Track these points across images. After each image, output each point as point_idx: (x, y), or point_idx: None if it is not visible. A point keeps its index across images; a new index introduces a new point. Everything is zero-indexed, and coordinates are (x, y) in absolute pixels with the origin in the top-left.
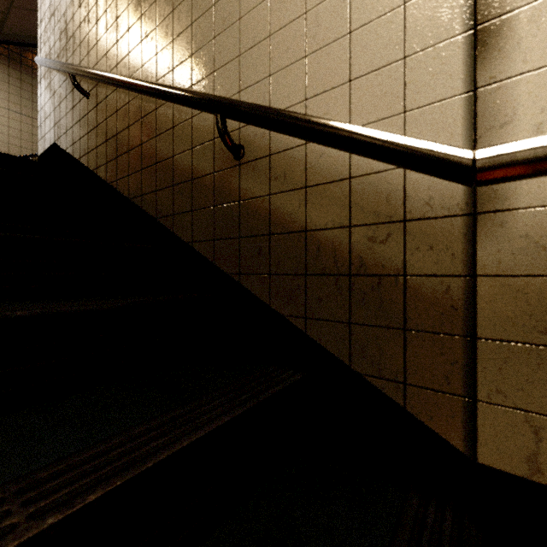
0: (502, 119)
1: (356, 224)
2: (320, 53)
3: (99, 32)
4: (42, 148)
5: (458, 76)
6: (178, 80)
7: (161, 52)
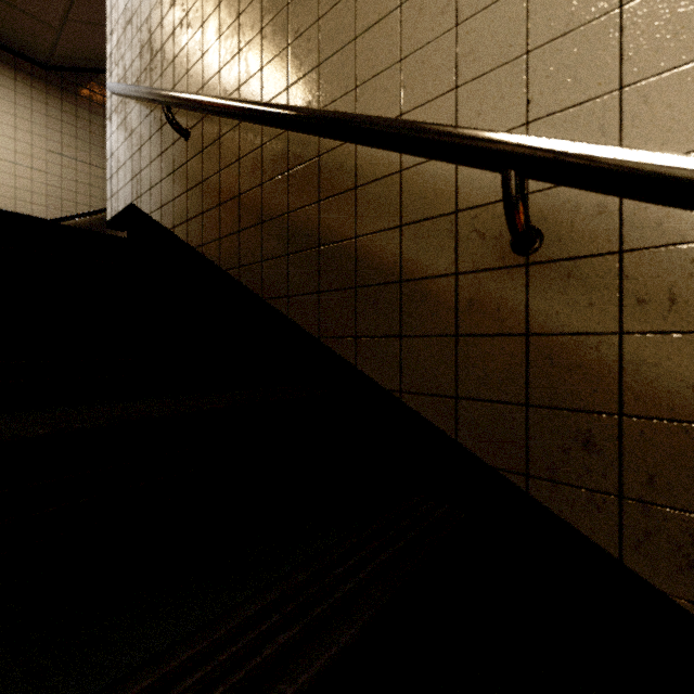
0: None
1: None
2: None
3: (207, 40)
4: (113, 210)
5: None
6: (367, 107)
7: (330, 60)
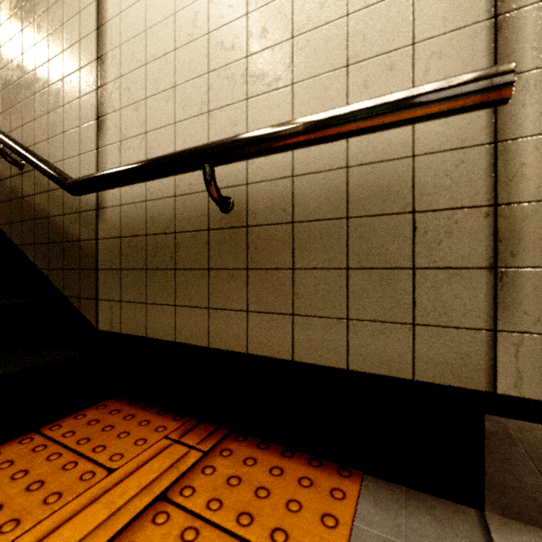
0: (104, 165)
1: (66, 213)
2: (53, 113)
3: None
4: None
5: (94, 141)
6: None
7: None
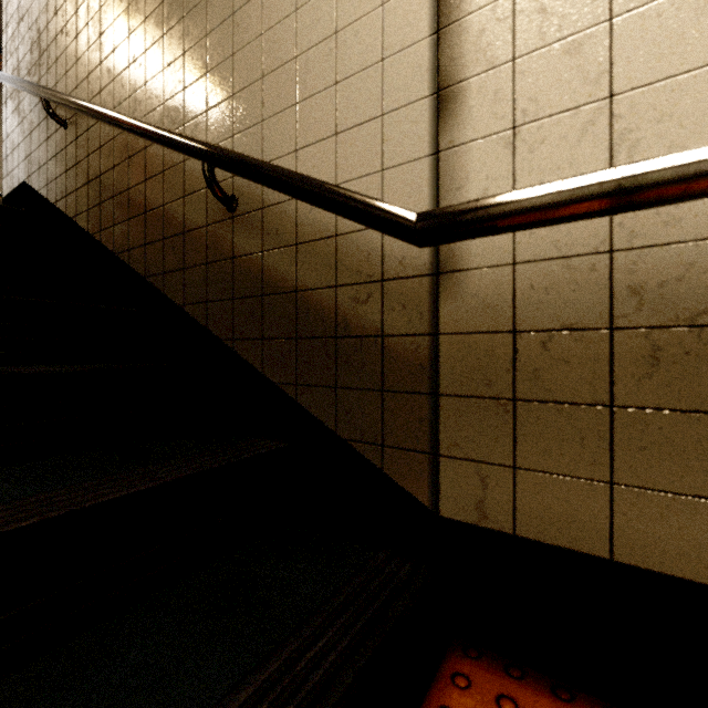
0: (458, 183)
1: (342, 284)
2: (309, 102)
3: (79, 49)
4: (8, 187)
5: (425, 138)
6: (169, 117)
7: (151, 82)
